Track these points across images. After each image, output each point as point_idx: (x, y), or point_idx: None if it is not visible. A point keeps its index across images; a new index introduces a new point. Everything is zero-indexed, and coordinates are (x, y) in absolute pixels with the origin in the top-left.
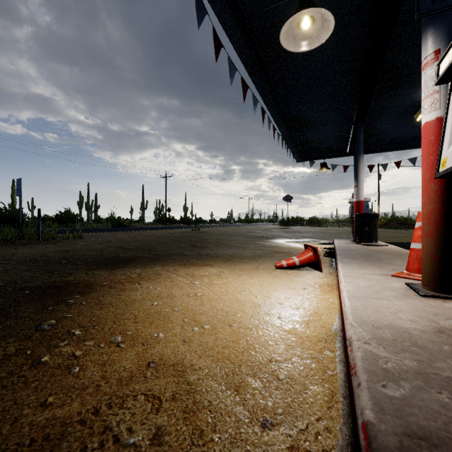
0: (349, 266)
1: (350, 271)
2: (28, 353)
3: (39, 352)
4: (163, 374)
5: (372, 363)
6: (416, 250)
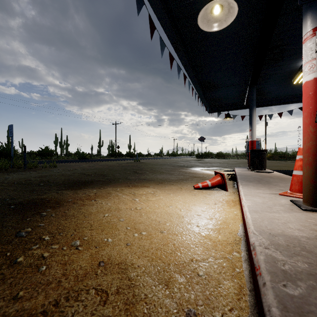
0: (247, 187)
1: (248, 191)
2: (8, 255)
3: (16, 254)
4: (110, 272)
5: (273, 265)
6: (297, 176)
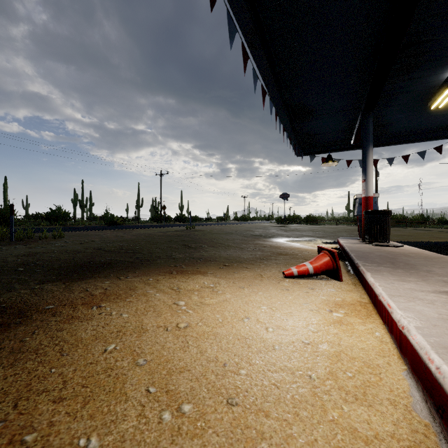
0: (382, 277)
1: (390, 286)
2: None
3: None
4: None
5: None
6: None
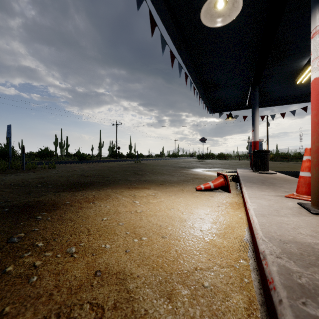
0: (251, 189)
1: (253, 193)
2: None
3: (6, 263)
4: (107, 282)
5: (288, 278)
6: (304, 177)
